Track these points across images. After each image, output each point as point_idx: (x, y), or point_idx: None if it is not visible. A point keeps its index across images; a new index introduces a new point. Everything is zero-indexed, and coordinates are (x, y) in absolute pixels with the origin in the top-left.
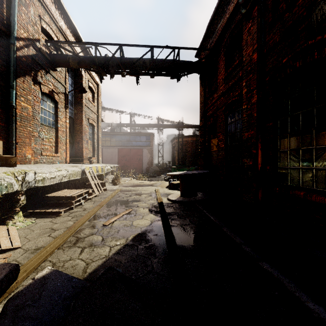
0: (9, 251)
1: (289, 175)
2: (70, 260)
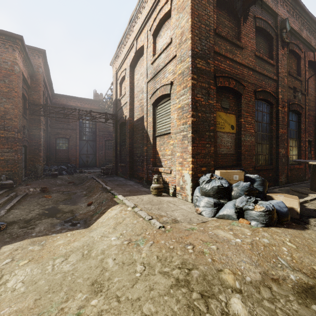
0: None
1: (290, 159)
2: None
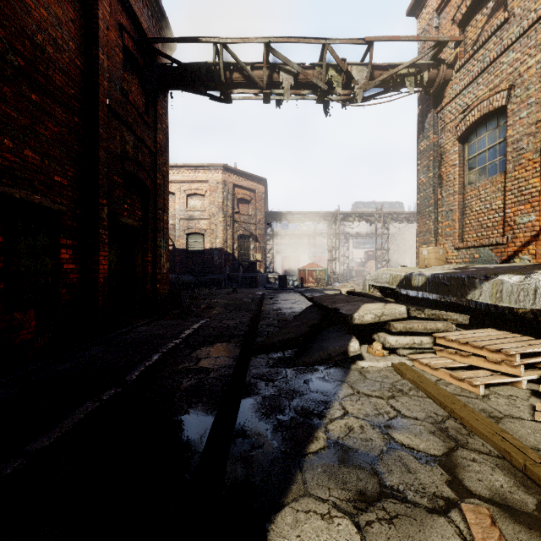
0: (534, 412)
1: None
2: (391, 396)
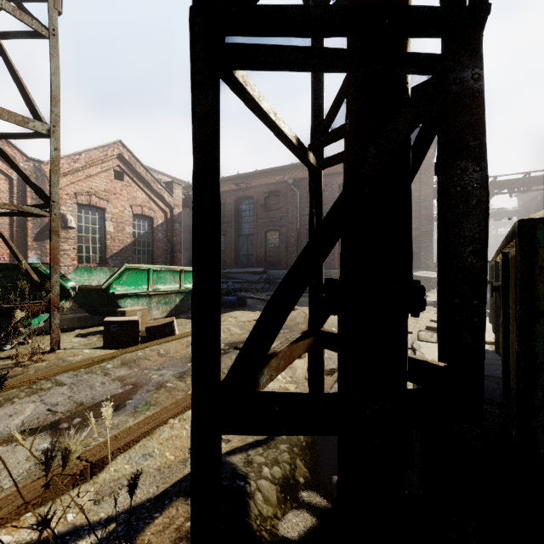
0: None
1: None
2: None
